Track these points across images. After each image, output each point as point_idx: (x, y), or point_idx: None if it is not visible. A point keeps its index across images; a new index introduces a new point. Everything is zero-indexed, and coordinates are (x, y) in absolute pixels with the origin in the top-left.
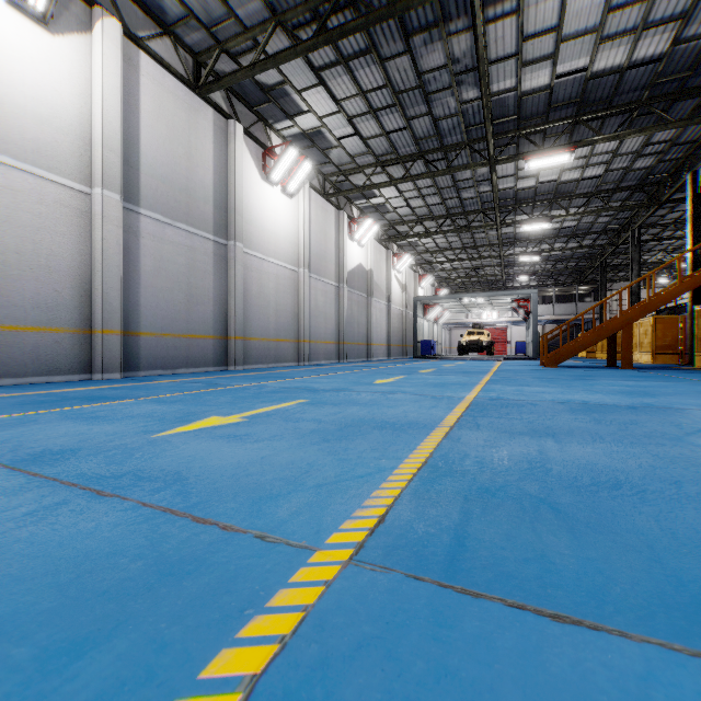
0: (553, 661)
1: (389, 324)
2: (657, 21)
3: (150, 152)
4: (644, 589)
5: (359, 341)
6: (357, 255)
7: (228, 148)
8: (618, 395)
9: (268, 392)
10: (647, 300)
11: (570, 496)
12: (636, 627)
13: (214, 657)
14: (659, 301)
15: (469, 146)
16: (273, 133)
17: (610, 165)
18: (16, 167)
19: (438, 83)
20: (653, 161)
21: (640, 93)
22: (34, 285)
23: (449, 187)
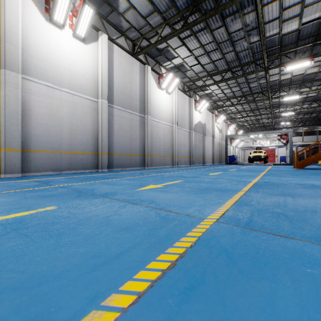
0: (276, 241)
1: (213, 148)
2: None
3: (117, 83)
4: (311, 234)
5: (199, 156)
6: (198, 117)
7: (145, 77)
8: None
9: (166, 177)
10: None
11: (292, 213)
12: (304, 239)
13: (188, 233)
14: None
15: (254, 62)
16: (162, 67)
17: None
18: (75, 94)
19: (238, 36)
20: None
21: None
22: (80, 137)
23: (244, 82)
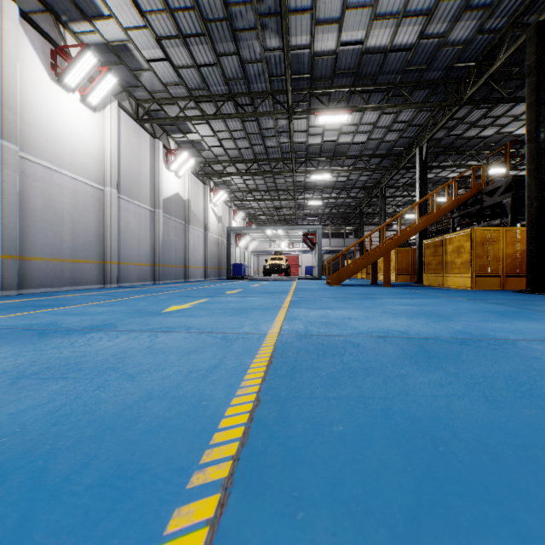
0: None
1: (206, 250)
2: (413, 12)
3: None
4: None
5: (177, 263)
6: (174, 185)
7: None
8: (421, 319)
9: None
10: (400, 234)
11: None
12: None
13: None
14: (407, 235)
15: (272, 95)
16: (68, 34)
17: (371, 135)
18: None
19: (244, 22)
20: (397, 136)
21: (395, 76)
22: None
23: (256, 134)
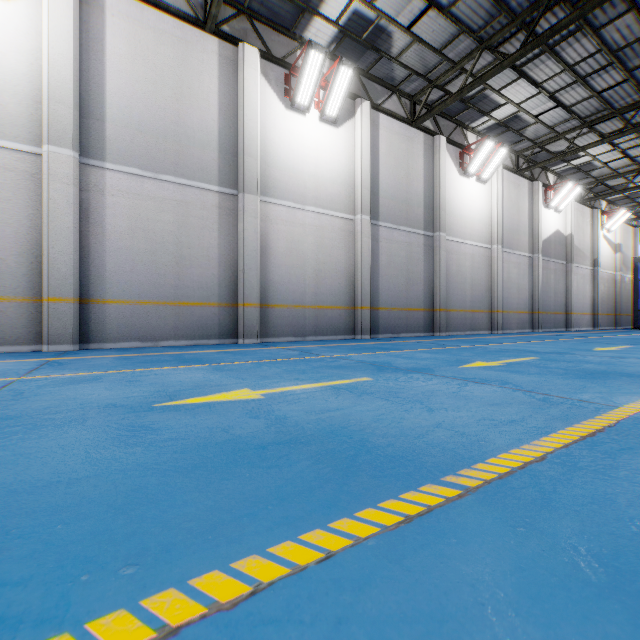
0: None
1: (594, 291)
2: None
3: (384, 181)
4: None
5: (556, 310)
6: (553, 222)
7: (434, 159)
8: None
9: (496, 351)
10: None
11: None
12: None
13: (595, 416)
14: None
15: None
16: (468, 132)
17: None
18: (323, 213)
19: None
20: None
21: None
22: (330, 281)
23: None
